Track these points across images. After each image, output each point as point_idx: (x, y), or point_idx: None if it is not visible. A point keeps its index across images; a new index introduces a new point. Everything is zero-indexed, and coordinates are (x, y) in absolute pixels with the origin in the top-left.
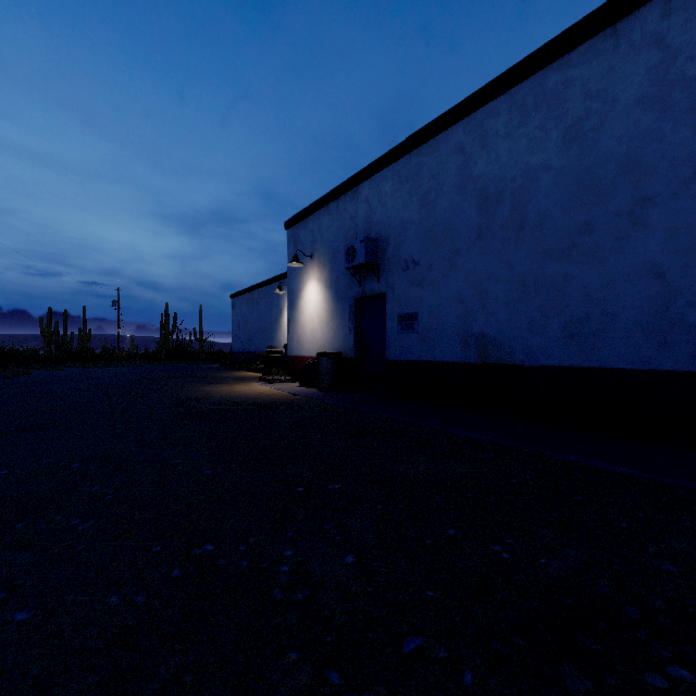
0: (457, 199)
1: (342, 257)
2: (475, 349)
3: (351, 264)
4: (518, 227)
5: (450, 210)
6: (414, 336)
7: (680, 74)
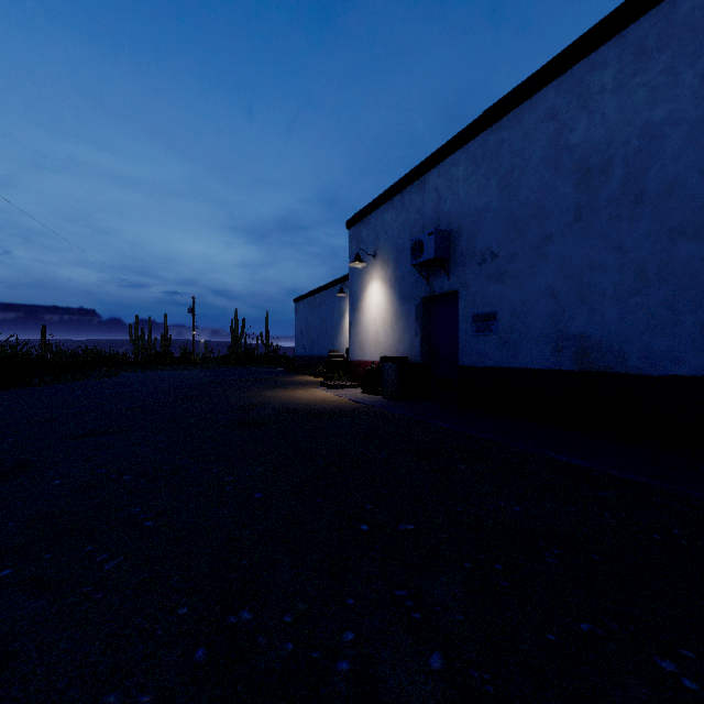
0: (547, 175)
1: (407, 253)
2: (572, 354)
3: (418, 260)
4: (633, 202)
5: (538, 189)
6: (492, 339)
7: None
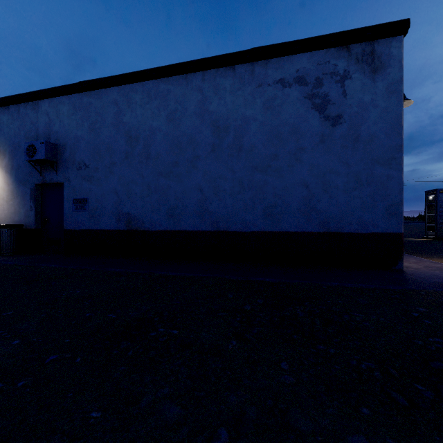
0: (114, 132)
1: (23, 150)
2: (124, 222)
3: (32, 158)
4: (147, 157)
5: (110, 137)
6: (85, 213)
7: (207, 108)
